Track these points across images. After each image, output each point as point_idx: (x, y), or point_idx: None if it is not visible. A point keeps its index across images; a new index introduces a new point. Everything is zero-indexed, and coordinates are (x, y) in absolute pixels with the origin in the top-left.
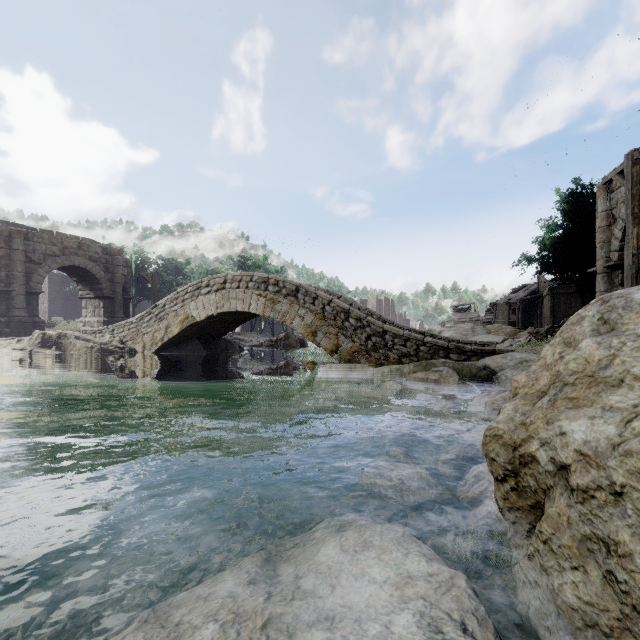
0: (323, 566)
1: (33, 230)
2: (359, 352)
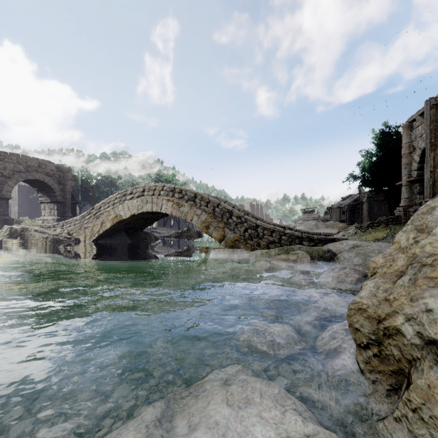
0: (212, 422)
1: (4, 153)
2: (239, 240)
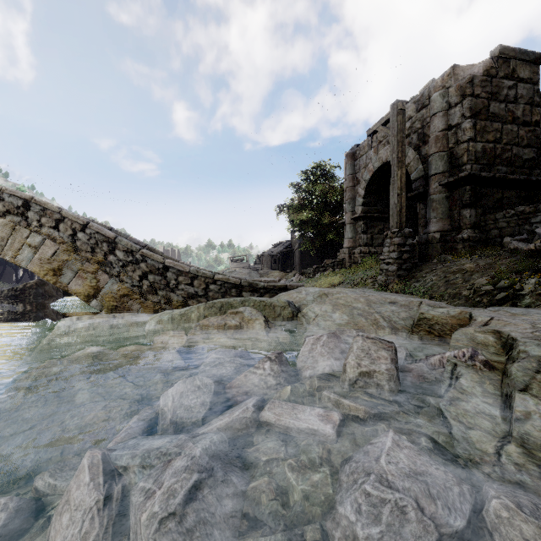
0: None
1: None
2: (130, 295)
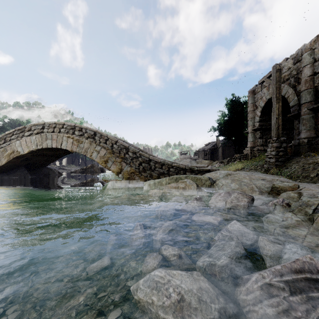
0: None
1: None
2: (134, 173)
